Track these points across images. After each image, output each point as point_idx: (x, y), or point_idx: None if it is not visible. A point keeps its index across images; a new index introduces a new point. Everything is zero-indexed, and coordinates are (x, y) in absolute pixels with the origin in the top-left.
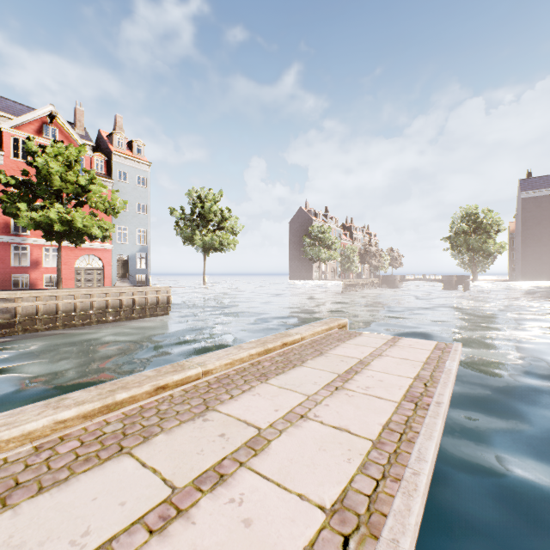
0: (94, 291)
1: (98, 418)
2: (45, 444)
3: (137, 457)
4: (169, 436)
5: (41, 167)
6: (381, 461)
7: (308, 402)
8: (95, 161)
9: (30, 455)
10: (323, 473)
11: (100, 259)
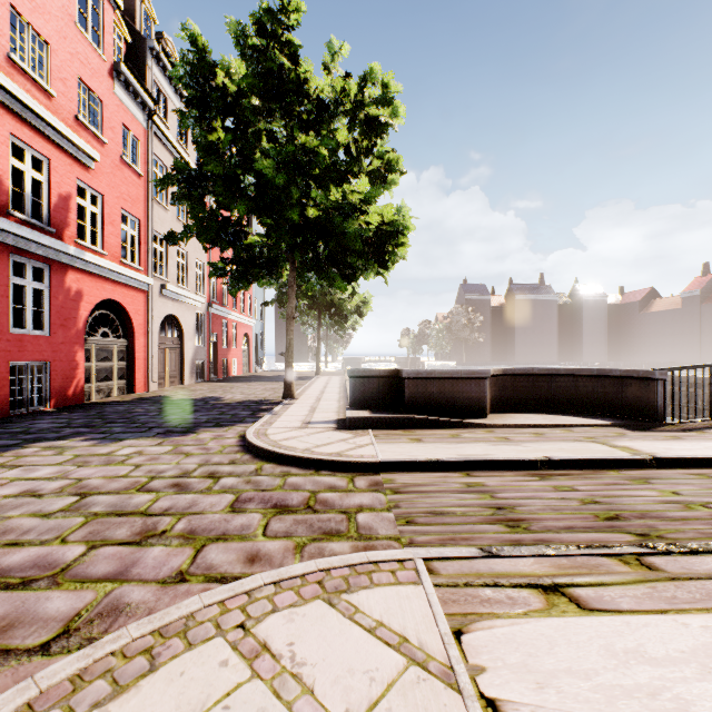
0: None
1: None
2: None
3: None
4: None
5: None
6: None
7: None
8: None
9: None
10: None
11: (249, 338)
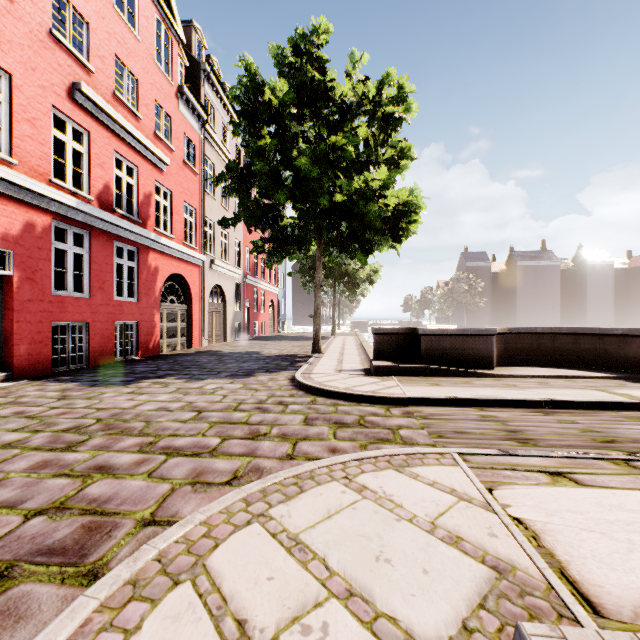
0: None
1: None
2: None
3: None
4: None
5: None
6: None
7: None
8: None
9: None
10: None
11: (273, 304)
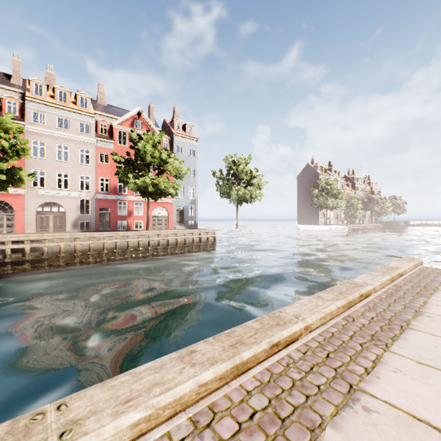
0: (169, 232)
1: (350, 308)
2: (346, 318)
3: (421, 331)
4: (419, 322)
5: (140, 149)
6: None
7: None
8: (163, 141)
9: (348, 322)
10: None
11: (166, 209)
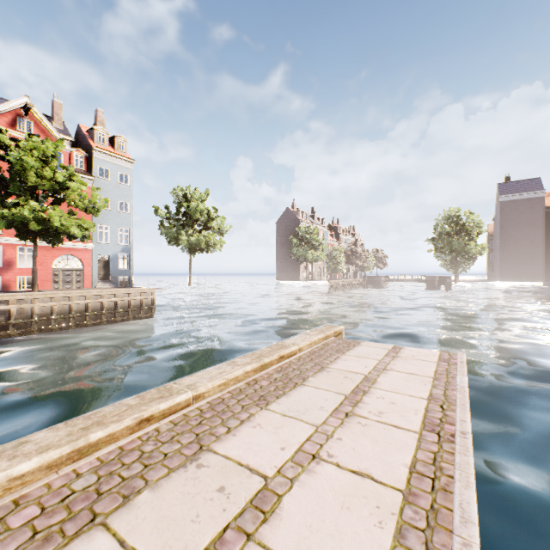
0: (73, 294)
1: (66, 467)
2: None
3: (114, 531)
4: (156, 493)
5: (14, 161)
6: (419, 524)
7: (317, 435)
8: (74, 156)
9: None
10: (353, 547)
11: (80, 259)
